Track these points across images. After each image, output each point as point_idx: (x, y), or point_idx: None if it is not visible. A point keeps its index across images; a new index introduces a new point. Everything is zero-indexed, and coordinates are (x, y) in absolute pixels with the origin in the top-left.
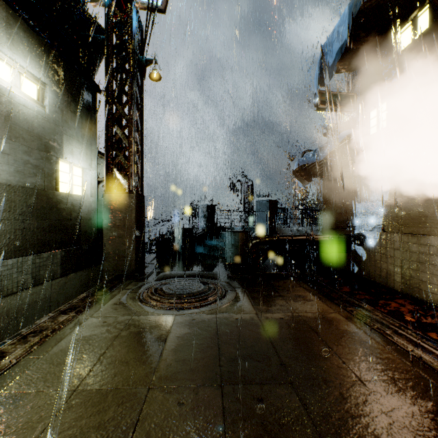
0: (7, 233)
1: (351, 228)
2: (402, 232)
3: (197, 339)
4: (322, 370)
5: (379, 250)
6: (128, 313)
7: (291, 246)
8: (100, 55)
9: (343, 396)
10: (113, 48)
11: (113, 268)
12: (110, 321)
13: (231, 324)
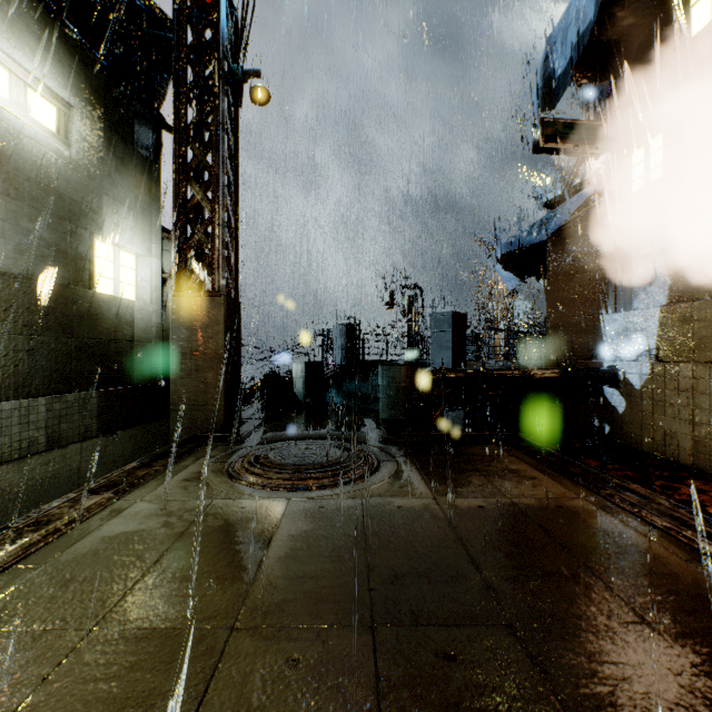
0: (1, 356)
1: (597, 359)
2: (695, 360)
3: (327, 541)
4: (569, 602)
5: (650, 394)
6: (206, 495)
7: (492, 389)
8: (167, 69)
9: (618, 654)
10: (188, 51)
11: (188, 424)
12: (173, 509)
13: (390, 515)
